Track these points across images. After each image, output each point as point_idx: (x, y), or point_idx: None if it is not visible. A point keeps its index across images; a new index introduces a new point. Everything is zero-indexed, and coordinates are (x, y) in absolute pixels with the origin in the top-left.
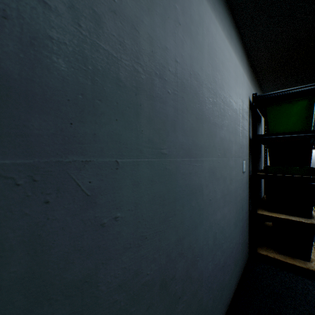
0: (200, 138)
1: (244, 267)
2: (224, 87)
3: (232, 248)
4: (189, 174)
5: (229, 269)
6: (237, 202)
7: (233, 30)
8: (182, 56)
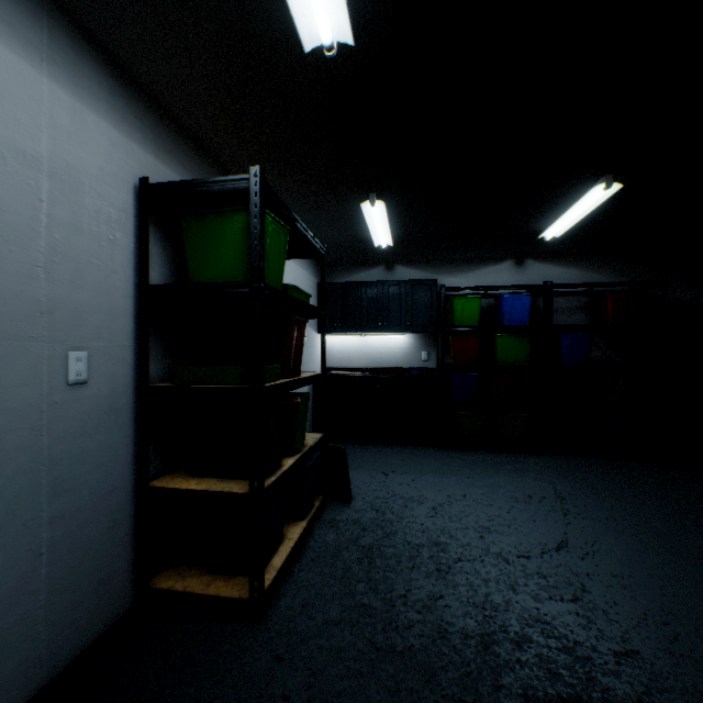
0: None
1: (86, 648)
2: None
3: None
4: None
5: None
6: (7, 475)
7: None
8: None
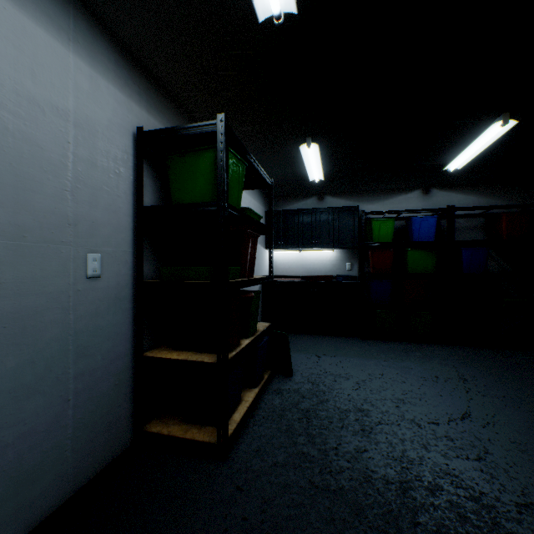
0: None
1: (99, 472)
2: None
3: None
4: None
5: None
6: (45, 341)
7: None
8: None
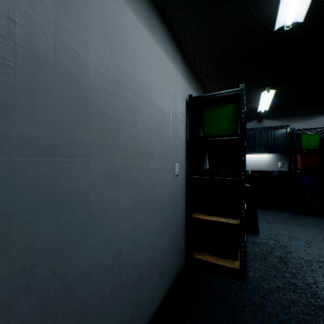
0: (81, 133)
1: (177, 275)
2: (138, 80)
3: (154, 259)
4: (51, 179)
5: (148, 283)
6: (166, 208)
7: (156, 21)
8: (31, 18)
